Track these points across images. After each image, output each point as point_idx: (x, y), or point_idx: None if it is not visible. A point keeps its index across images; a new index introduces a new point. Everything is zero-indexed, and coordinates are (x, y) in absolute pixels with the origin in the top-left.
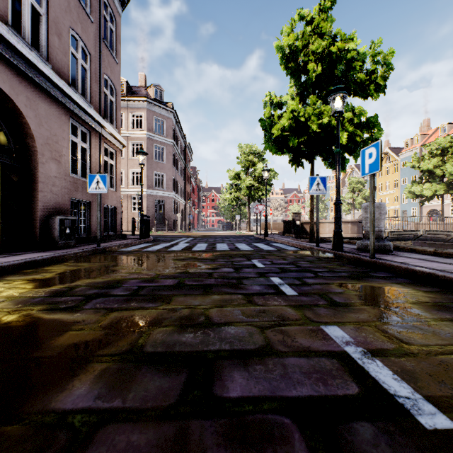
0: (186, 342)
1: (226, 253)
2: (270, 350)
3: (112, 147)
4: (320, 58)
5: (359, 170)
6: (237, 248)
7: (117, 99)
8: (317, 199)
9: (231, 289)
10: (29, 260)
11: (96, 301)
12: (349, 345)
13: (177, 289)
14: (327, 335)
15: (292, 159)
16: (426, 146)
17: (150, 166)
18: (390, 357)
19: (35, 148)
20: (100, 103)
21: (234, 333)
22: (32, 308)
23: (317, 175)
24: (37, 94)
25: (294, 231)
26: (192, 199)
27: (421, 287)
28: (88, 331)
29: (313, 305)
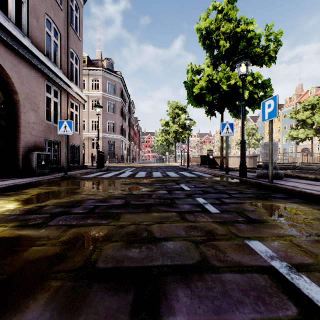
0: (133, 257)
1: (160, 179)
2: (207, 265)
3: (76, 102)
4: (229, 37)
5: (253, 120)
6: (168, 175)
7: (80, 67)
8: (227, 140)
9: (167, 208)
10: (11, 185)
11: (59, 219)
12: (274, 259)
13: (124, 208)
14: (252, 250)
15: (208, 111)
16: (300, 103)
17: (104, 117)
18: (313, 272)
19: (18, 101)
20: (67, 69)
21: (173, 247)
22: (6, 225)
23: (227, 122)
24: (20, 61)
25: (208, 163)
26: (135, 141)
27: (314, 205)
28: (49, 246)
29: (234, 221)
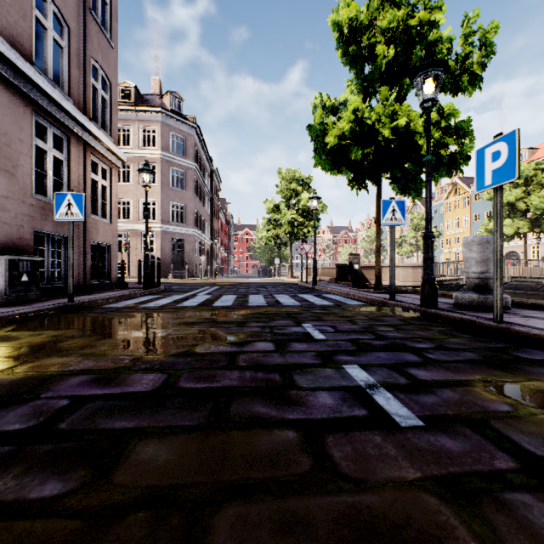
0: None
1: (263, 310)
2: None
3: (104, 162)
4: (393, 38)
5: (423, 204)
6: (278, 302)
7: (112, 97)
8: (392, 233)
9: (272, 407)
10: None
11: None
12: None
13: (152, 409)
14: None
15: (353, 179)
16: None
17: (166, 195)
18: None
19: None
20: (84, 98)
21: None
22: None
23: (392, 199)
24: None
25: (351, 277)
26: (221, 239)
27: None
28: None
29: (490, 477)
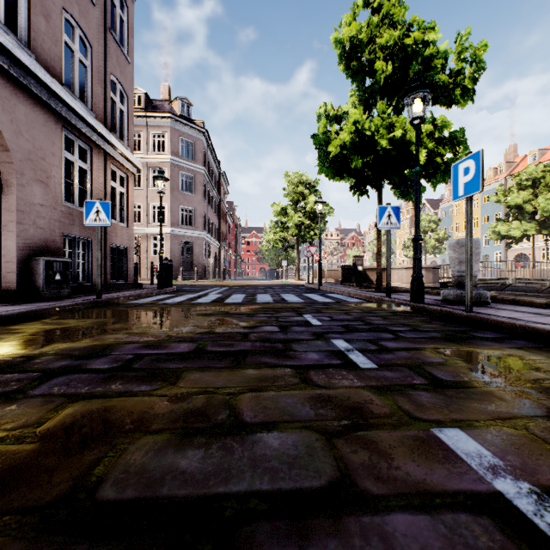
0: (186, 471)
1: (269, 305)
2: (351, 490)
3: (122, 170)
4: (391, 54)
5: (432, 206)
6: (283, 299)
7: (129, 109)
8: (388, 236)
9: (275, 359)
10: None
11: (57, 382)
12: (499, 474)
13: (192, 359)
14: (450, 451)
15: (354, 186)
16: (514, 177)
17: (175, 199)
18: None
19: (11, 165)
20: (105, 112)
21: (279, 446)
22: None
23: (388, 205)
24: (14, 92)
25: (355, 278)
26: (229, 241)
27: None
28: (10, 445)
29: (406, 386)
